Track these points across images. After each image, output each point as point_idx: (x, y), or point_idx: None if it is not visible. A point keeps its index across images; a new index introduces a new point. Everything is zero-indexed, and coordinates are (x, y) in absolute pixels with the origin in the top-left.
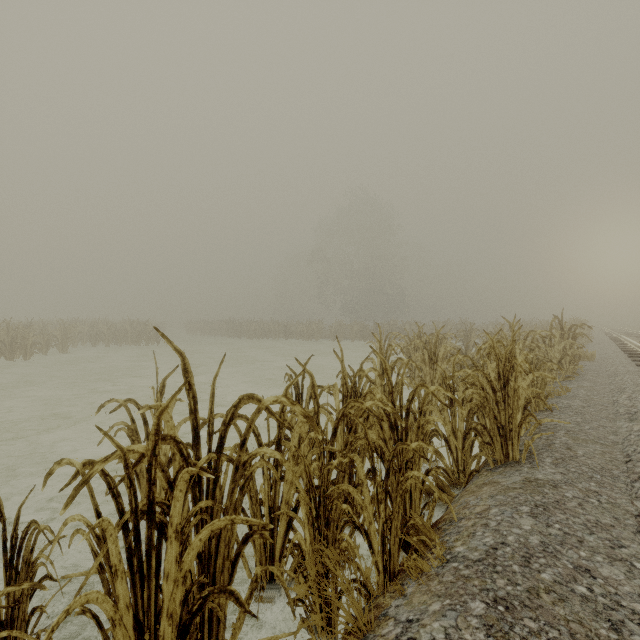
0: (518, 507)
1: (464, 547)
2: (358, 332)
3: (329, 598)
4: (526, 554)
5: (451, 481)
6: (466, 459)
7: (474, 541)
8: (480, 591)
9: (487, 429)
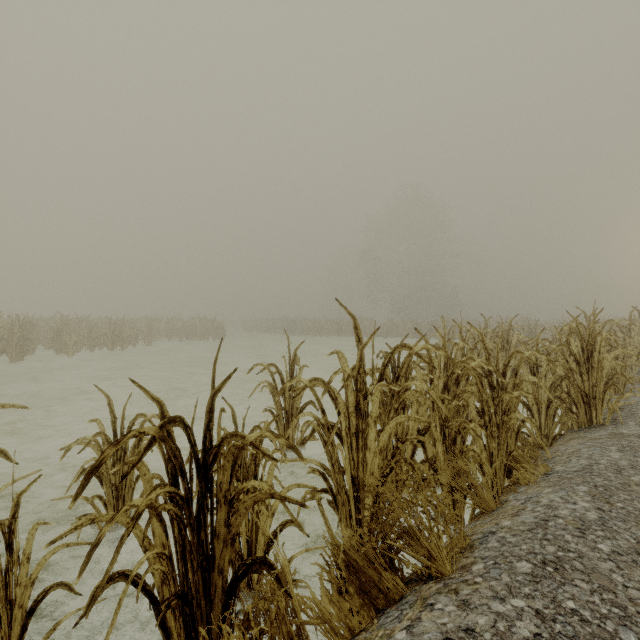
0: (606, 447)
1: (563, 467)
2: (411, 330)
3: (463, 487)
4: (617, 468)
5: (534, 445)
6: (548, 427)
7: (571, 464)
8: (582, 482)
9: (571, 397)
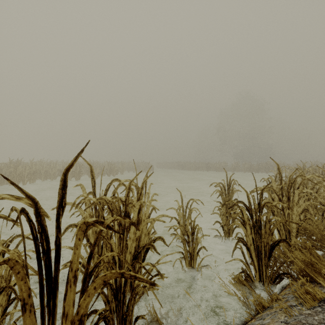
0: None
1: None
2: (247, 168)
3: None
4: None
5: None
6: None
7: None
8: None
9: None
